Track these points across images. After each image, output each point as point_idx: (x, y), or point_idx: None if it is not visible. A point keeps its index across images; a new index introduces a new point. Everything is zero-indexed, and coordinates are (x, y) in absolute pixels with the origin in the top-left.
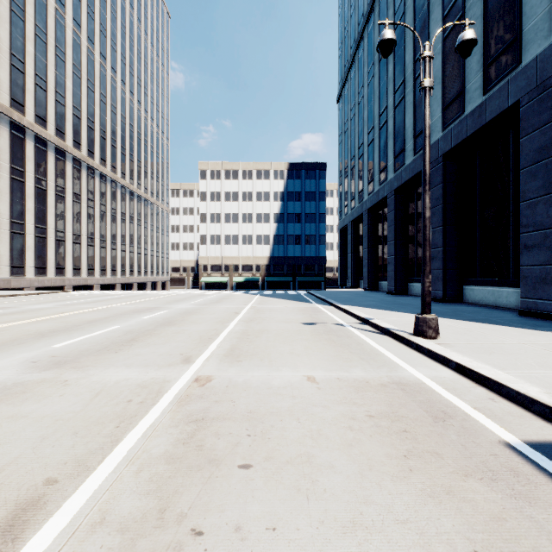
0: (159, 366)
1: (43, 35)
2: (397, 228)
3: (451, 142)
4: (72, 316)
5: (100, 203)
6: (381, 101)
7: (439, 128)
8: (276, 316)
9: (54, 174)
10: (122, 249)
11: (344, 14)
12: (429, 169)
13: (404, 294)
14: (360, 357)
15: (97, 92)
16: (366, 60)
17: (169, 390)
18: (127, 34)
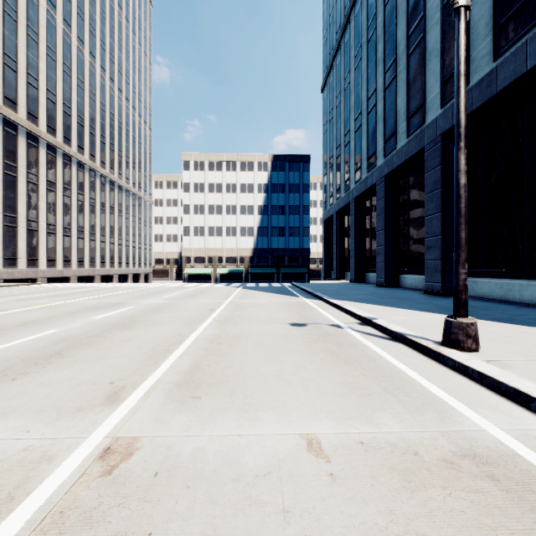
0: (59, 412)
1: (13, 13)
2: (387, 216)
3: (452, 119)
4: (10, 316)
5: (77, 192)
6: (370, 84)
7: (437, 105)
8: (258, 315)
9: (26, 160)
10: (101, 240)
11: (329, 0)
12: (465, 119)
13: (395, 286)
14: (380, 386)
15: (74, 77)
16: (353, 44)
17: (33, 491)
18: (107, 20)
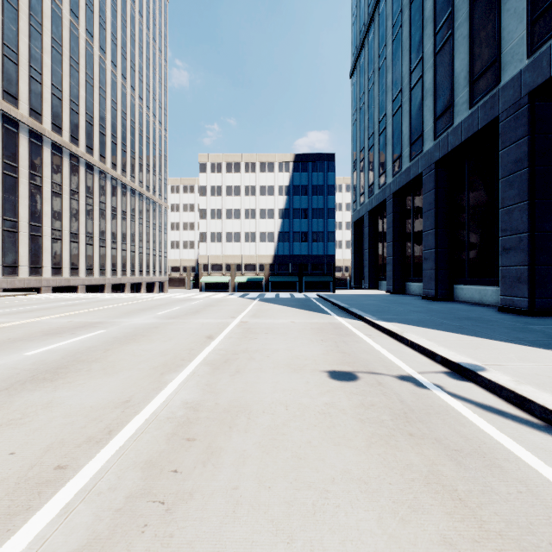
0: None
1: (13, 0)
2: (438, 212)
3: (549, 68)
4: None
5: (86, 195)
6: (413, 53)
7: (522, 55)
8: (275, 349)
9: (28, 160)
10: (112, 247)
11: None
12: None
13: (449, 300)
14: None
15: (83, 72)
16: (391, 11)
17: None
18: (118, 13)
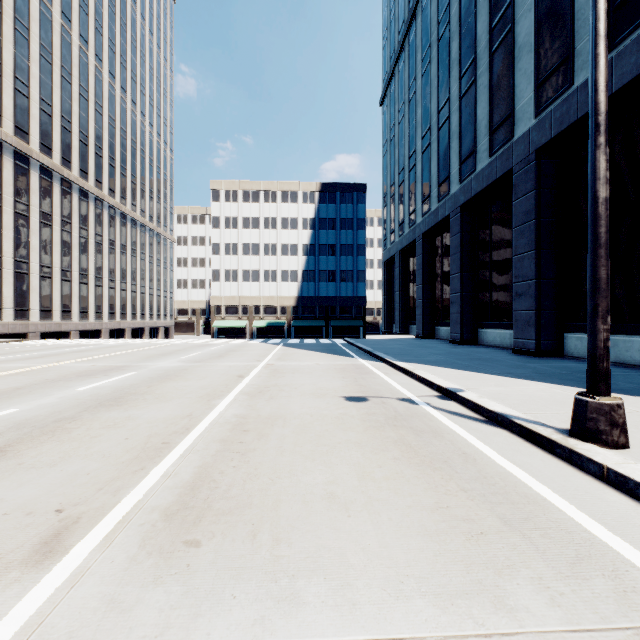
0: None
1: None
2: (463, 256)
3: (550, 131)
4: None
5: (79, 226)
6: (441, 92)
7: (530, 114)
8: (301, 383)
9: (13, 186)
10: (110, 286)
11: None
12: (606, 102)
13: (473, 343)
14: (496, 514)
15: (76, 84)
16: (420, 44)
17: None
18: (117, 16)
